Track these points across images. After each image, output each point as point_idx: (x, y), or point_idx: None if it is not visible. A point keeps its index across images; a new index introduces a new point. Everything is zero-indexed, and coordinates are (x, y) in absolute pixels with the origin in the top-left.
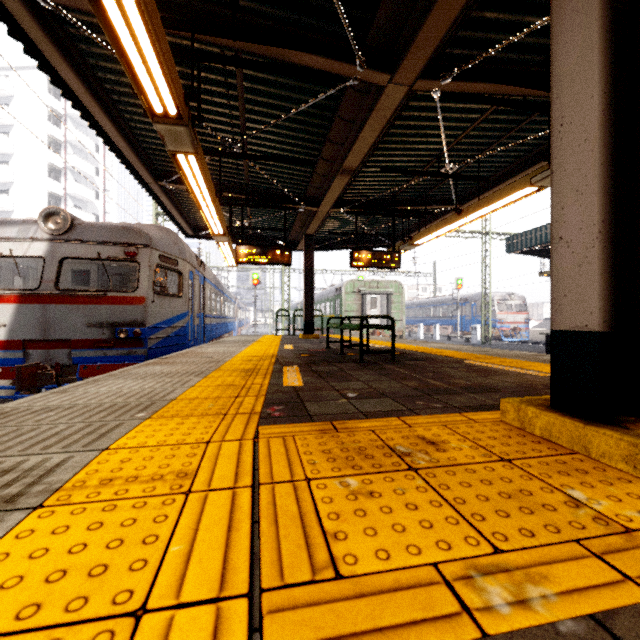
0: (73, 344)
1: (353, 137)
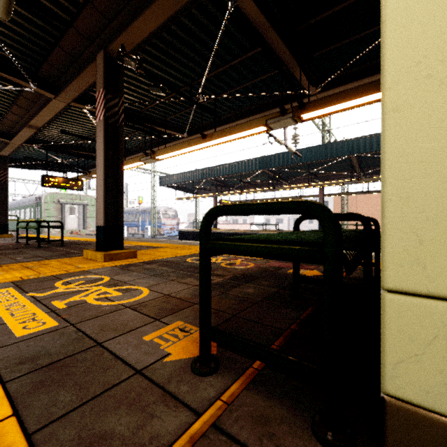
0: None
1: (36, 109)
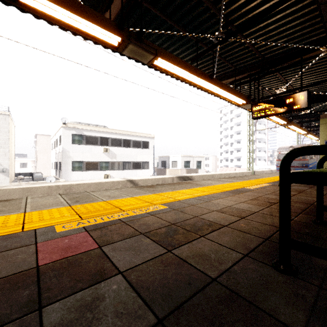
0: (295, 167)
1: None
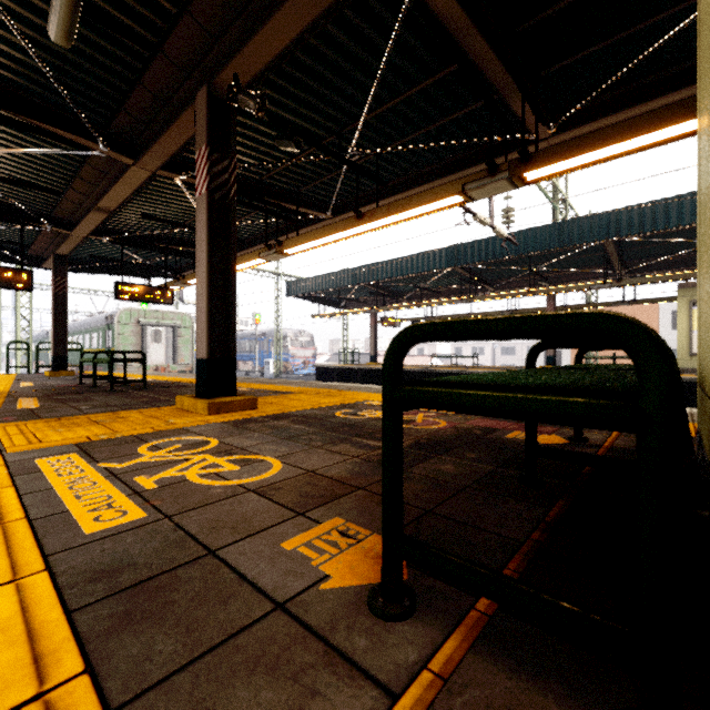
0: None
1: (108, 183)
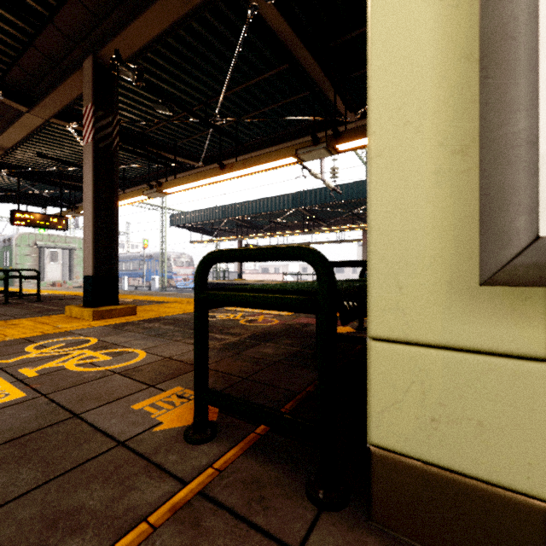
0: None
1: (4, 125)
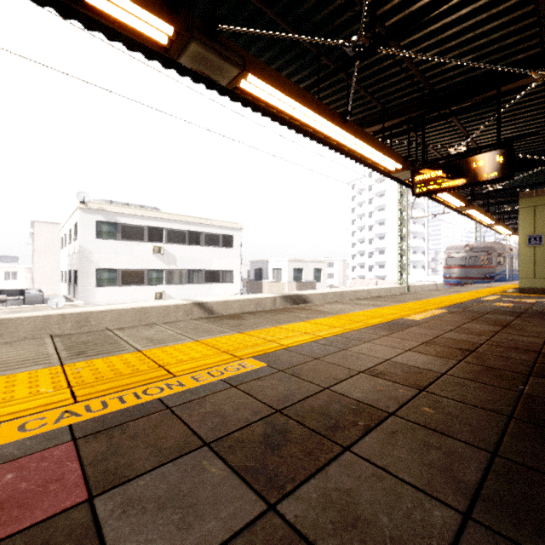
0: (473, 278)
1: None
